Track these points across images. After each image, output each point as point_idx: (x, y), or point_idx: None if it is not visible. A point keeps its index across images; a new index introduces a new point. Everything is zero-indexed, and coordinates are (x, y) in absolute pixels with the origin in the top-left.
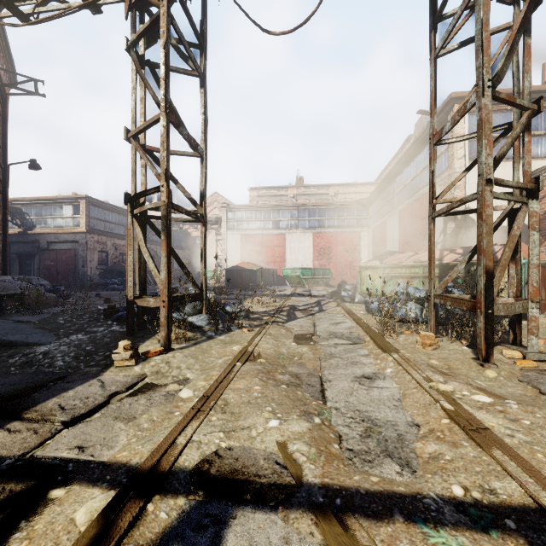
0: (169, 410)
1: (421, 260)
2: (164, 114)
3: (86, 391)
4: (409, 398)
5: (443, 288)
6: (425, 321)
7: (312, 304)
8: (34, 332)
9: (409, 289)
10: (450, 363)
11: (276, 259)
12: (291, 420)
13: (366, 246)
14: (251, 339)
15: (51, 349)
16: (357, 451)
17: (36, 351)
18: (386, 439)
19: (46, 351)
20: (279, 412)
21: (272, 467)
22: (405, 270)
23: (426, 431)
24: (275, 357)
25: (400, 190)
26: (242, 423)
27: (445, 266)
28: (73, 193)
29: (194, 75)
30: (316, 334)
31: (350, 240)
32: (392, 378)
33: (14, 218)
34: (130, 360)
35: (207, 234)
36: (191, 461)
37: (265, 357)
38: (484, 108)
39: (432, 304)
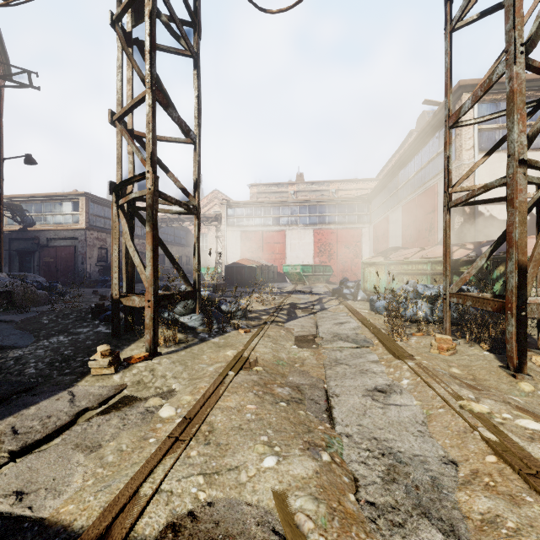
0: (143, 435)
1: (428, 256)
2: (149, 91)
3: (51, 407)
4: (436, 422)
5: (460, 286)
6: (435, 321)
7: (313, 302)
8: (13, 333)
9: (418, 287)
10: (474, 373)
11: (276, 256)
12: (292, 456)
13: (367, 242)
14: (247, 341)
15: (26, 353)
16: (380, 506)
17: (8, 356)
18: (417, 486)
19: (19, 356)
20: (277, 443)
21: (266, 539)
22: (412, 266)
23: (467, 472)
24: (274, 363)
25: (403, 185)
26: (229, 461)
27: (455, 262)
28: (74, 190)
29: (187, 55)
30: (319, 336)
31: (351, 236)
32: (410, 392)
33: (15, 215)
34: (108, 368)
35: (208, 231)
36: (155, 525)
37: (262, 364)
38: (516, 78)
39: (447, 303)
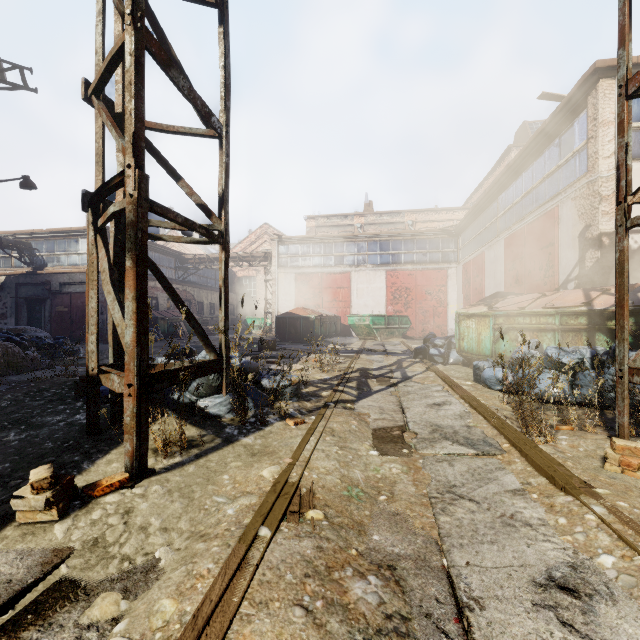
0: None
1: (555, 305)
2: (131, 30)
3: None
4: None
5: None
6: (578, 401)
7: (391, 367)
8: None
9: (550, 350)
10: None
11: (340, 304)
12: None
13: (454, 286)
14: (298, 445)
15: None
16: None
17: None
18: None
19: None
20: None
21: None
22: (530, 319)
23: None
24: (343, 494)
25: (505, 212)
26: None
27: (599, 314)
28: None
29: (208, 3)
30: (409, 429)
31: (433, 279)
32: (631, 596)
33: (23, 255)
34: (46, 510)
35: (256, 273)
36: None
37: (323, 500)
38: None
39: (625, 384)
